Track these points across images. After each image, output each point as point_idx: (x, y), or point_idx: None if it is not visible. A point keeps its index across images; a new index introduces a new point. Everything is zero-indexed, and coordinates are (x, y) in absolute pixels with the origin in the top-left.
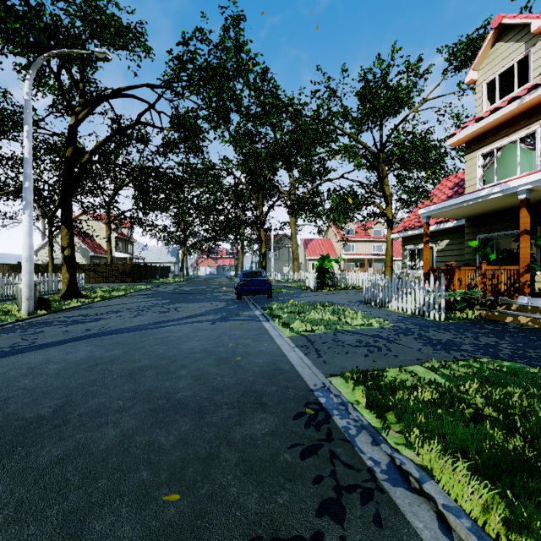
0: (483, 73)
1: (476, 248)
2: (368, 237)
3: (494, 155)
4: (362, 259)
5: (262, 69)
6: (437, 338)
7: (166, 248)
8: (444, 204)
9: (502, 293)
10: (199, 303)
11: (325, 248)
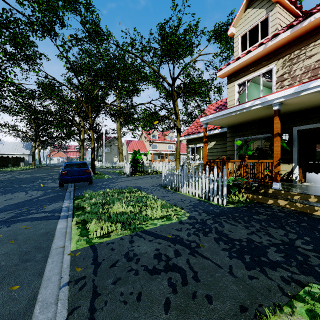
0: (238, 29)
1: (240, 147)
2: (165, 141)
3: (246, 85)
4: (162, 153)
5: None
6: (236, 237)
7: (21, 143)
8: (218, 113)
9: (260, 180)
10: (12, 194)
11: (140, 146)
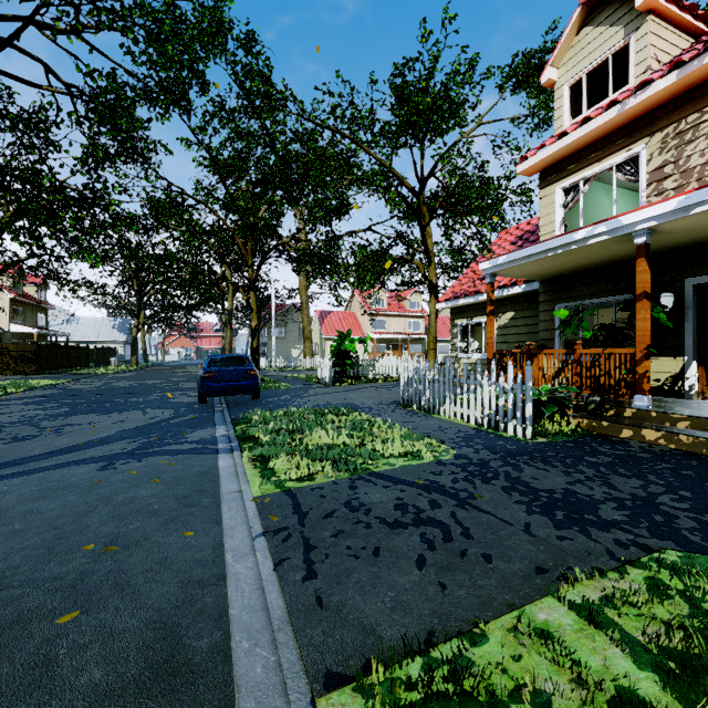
0: (564, 71)
1: (565, 322)
2: (402, 311)
3: (581, 190)
4: (395, 339)
5: (245, 33)
6: (544, 486)
7: (110, 319)
8: (519, 253)
9: (607, 391)
10: (121, 414)
11: (347, 323)
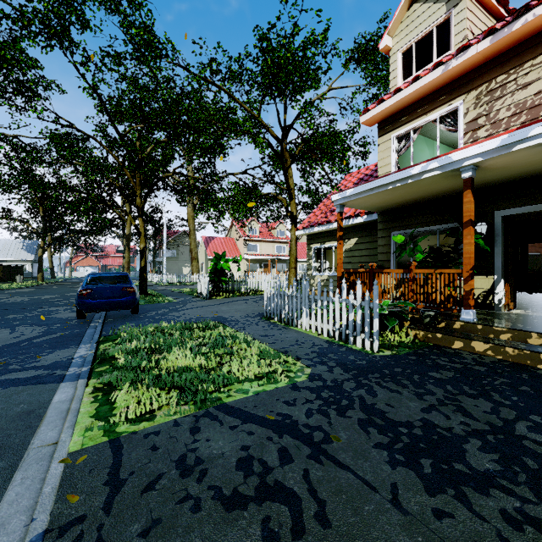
0: (398, 40)
1: (402, 246)
2: (271, 238)
3: (411, 138)
4: (266, 259)
5: None
6: (401, 418)
7: (18, 241)
8: (363, 187)
9: (438, 305)
10: None
11: (228, 247)
